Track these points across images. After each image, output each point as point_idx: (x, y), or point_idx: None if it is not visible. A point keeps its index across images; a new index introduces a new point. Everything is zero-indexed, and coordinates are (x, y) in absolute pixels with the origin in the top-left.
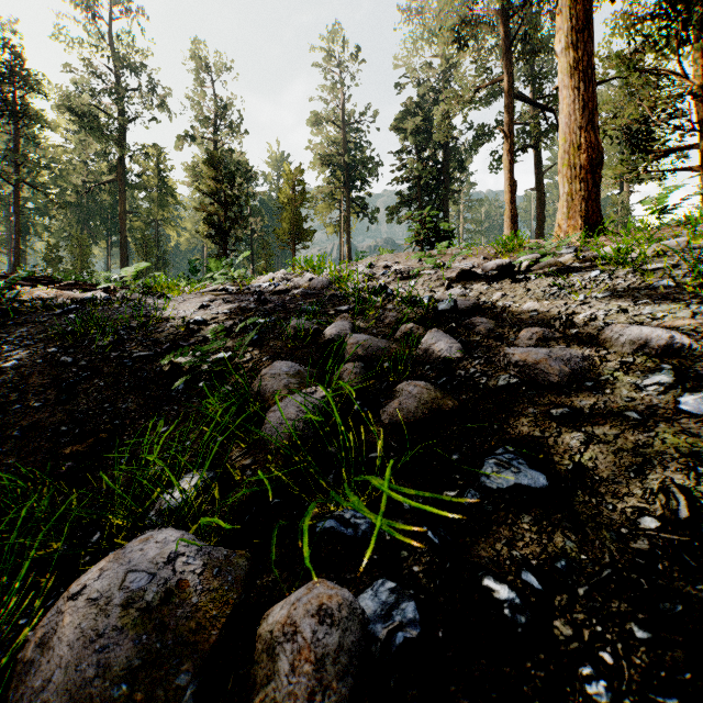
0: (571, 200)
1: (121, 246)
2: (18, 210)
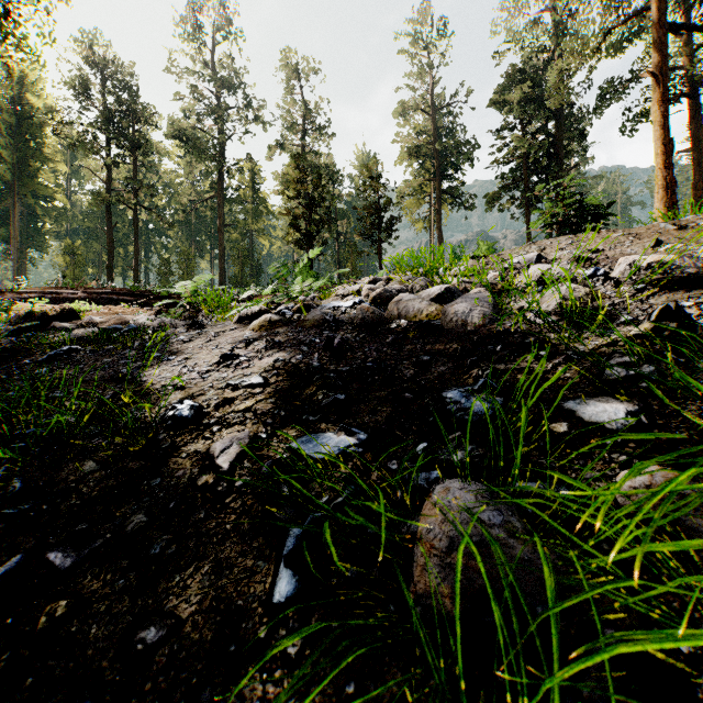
0: None
1: (219, 258)
2: (136, 231)
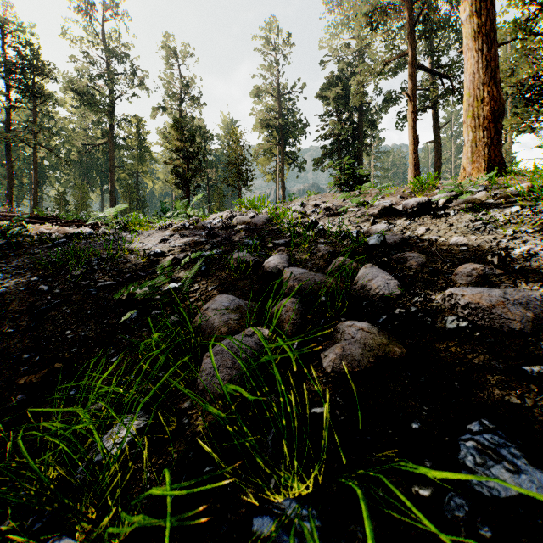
0: (475, 146)
1: (111, 192)
2: (35, 166)
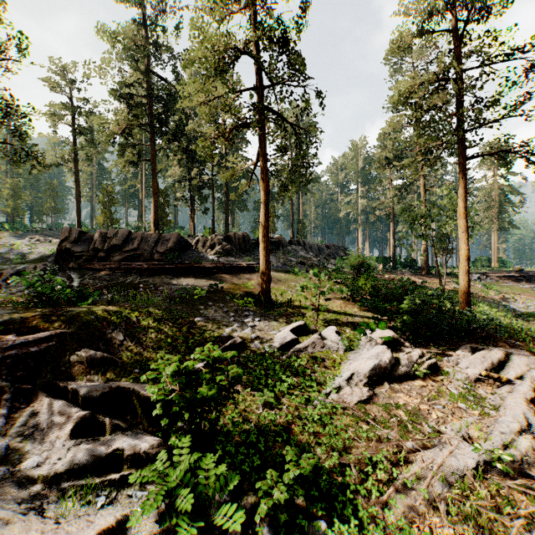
0: None
1: None
2: None
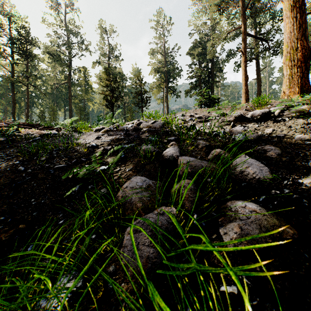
0: (291, 78)
1: (69, 110)
2: (27, 96)
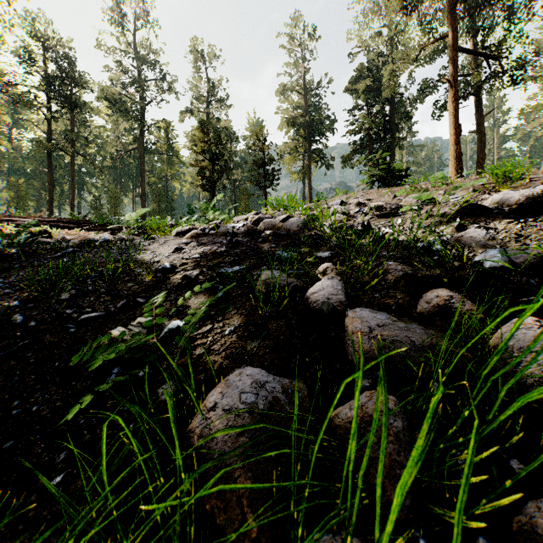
0: None
1: (141, 196)
2: (73, 173)
